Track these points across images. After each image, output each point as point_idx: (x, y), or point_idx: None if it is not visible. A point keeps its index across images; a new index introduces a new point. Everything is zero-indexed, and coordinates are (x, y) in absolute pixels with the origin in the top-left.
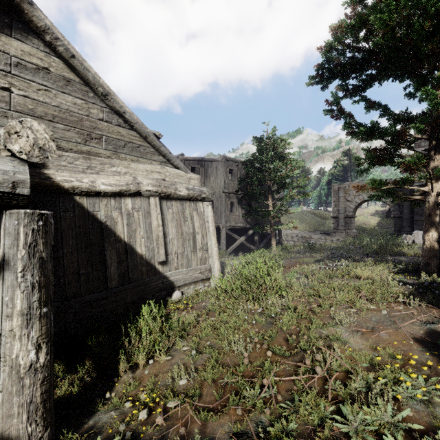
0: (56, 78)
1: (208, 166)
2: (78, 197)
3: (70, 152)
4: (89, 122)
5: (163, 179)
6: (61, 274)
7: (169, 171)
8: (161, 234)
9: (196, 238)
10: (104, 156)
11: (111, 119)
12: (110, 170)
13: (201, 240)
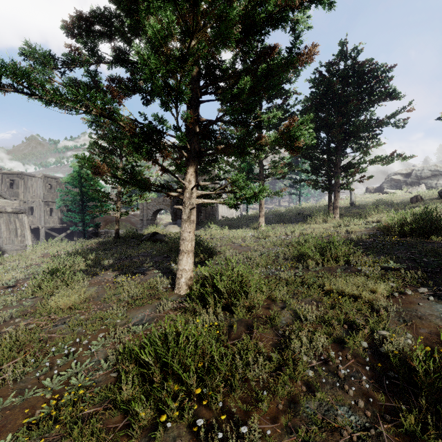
0: None
1: (28, 179)
2: None
3: None
4: None
5: None
6: None
7: (1, 201)
8: None
9: (18, 231)
10: None
11: None
12: None
13: (20, 232)
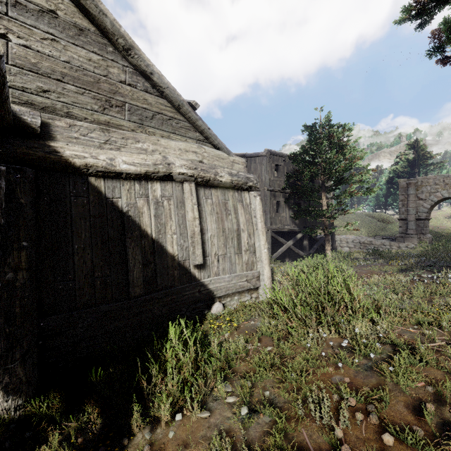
0: (65, 24)
1: (251, 162)
2: (93, 179)
3: (84, 122)
4: (108, 84)
5: (201, 161)
6: (70, 277)
7: (208, 152)
8: (197, 229)
9: (241, 237)
10: (127, 129)
11: (136, 83)
12: (134, 147)
13: (247, 240)
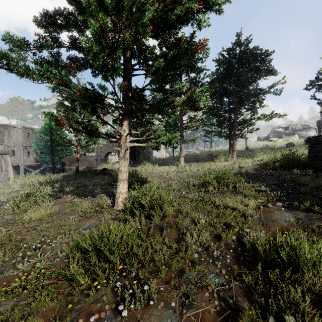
0: None
1: (11, 129)
2: None
3: None
4: None
5: None
6: None
7: None
8: None
9: (3, 167)
10: None
11: None
12: None
13: (5, 168)
